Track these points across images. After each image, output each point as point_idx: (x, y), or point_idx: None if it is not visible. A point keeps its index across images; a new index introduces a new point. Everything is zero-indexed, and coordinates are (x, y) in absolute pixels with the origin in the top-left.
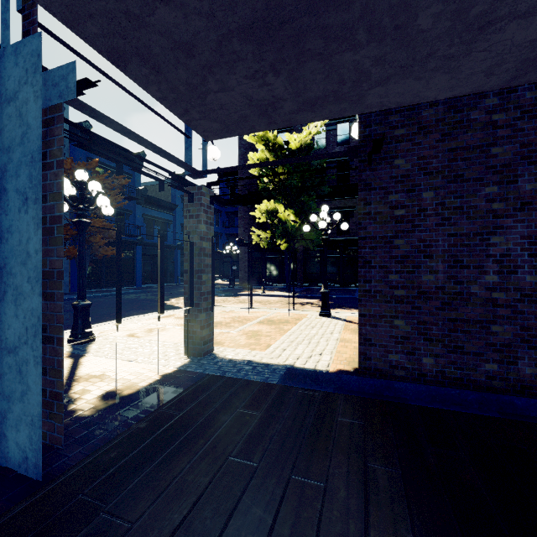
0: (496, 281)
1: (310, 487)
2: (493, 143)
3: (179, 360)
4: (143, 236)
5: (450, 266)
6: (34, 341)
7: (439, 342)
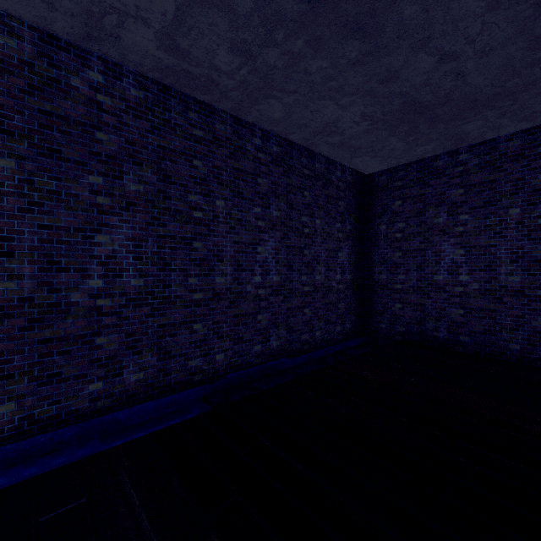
0: (101, 286)
1: None
2: (99, 126)
3: None
4: None
5: (42, 268)
6: None
7: (25, 376)
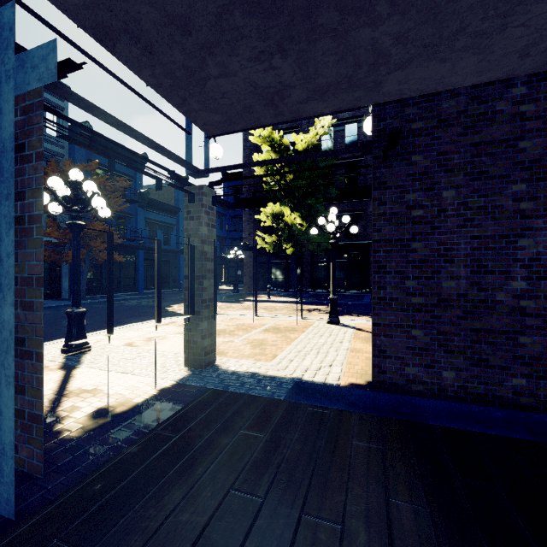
0: (524, 288)
1: (324, 530)
2: (521, 136)
3: (178, 372)
4: (145, 240)
5: (473, 271)
6: (6, 357)
7: (461, 354)
